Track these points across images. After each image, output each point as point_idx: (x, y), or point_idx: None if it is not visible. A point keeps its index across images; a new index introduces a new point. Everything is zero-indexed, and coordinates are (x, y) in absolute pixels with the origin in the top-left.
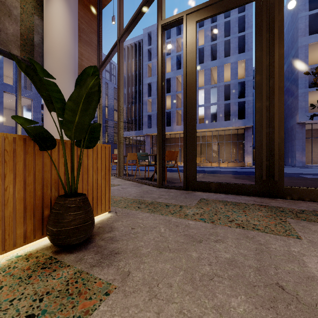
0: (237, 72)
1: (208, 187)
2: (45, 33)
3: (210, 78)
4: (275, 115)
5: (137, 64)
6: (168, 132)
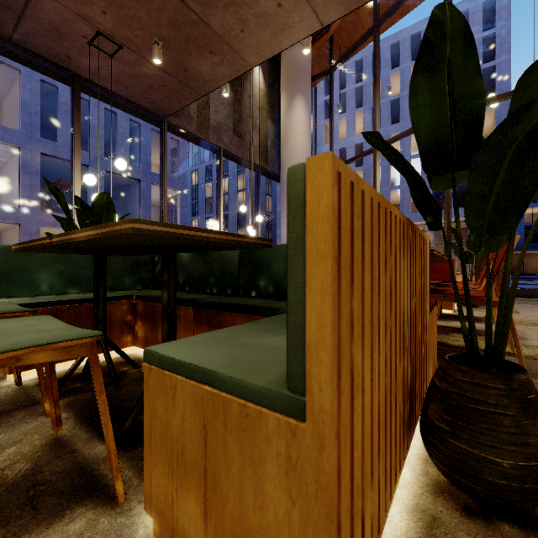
0: None
1: None
2: (286, 140)
3: None
4: None
5: None
6: None
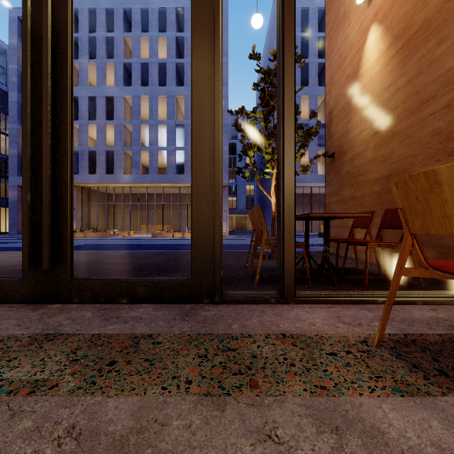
0: None
1: None
2: None
3: (176, 110)
4: (43, 137)
5: None
6: (110, 183)
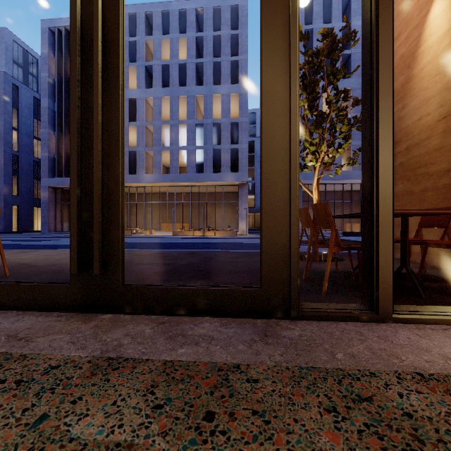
0: (229, 109)
1: None
2: None
3: (195, 110)
4: (94, 123)
5: None
6: (133, 183)
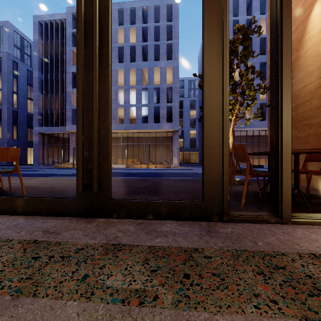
0: (165, 78)
1: (12, 205)
2: None
3: (142, 78)
4: (94, 93)
5: (59, 47)
6: None
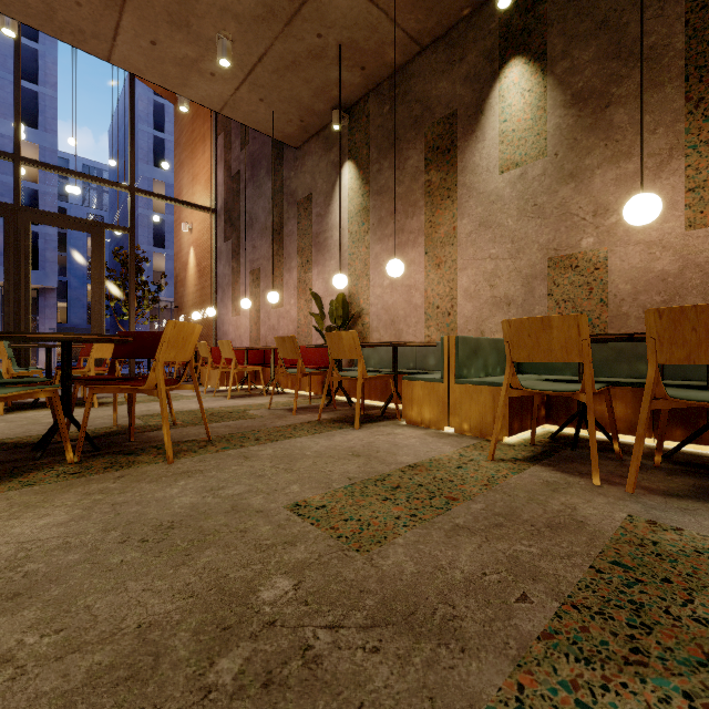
0: None
1: None
2: None
3: None
4: (22, 320)
5: None
6: None
